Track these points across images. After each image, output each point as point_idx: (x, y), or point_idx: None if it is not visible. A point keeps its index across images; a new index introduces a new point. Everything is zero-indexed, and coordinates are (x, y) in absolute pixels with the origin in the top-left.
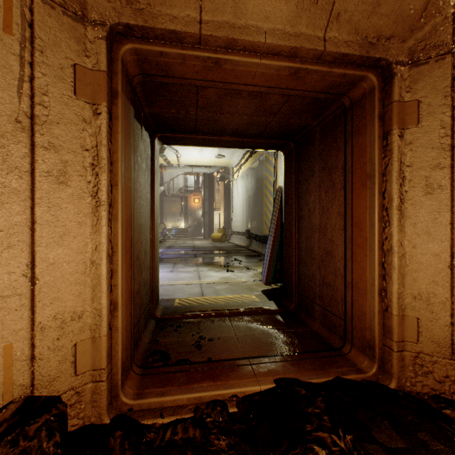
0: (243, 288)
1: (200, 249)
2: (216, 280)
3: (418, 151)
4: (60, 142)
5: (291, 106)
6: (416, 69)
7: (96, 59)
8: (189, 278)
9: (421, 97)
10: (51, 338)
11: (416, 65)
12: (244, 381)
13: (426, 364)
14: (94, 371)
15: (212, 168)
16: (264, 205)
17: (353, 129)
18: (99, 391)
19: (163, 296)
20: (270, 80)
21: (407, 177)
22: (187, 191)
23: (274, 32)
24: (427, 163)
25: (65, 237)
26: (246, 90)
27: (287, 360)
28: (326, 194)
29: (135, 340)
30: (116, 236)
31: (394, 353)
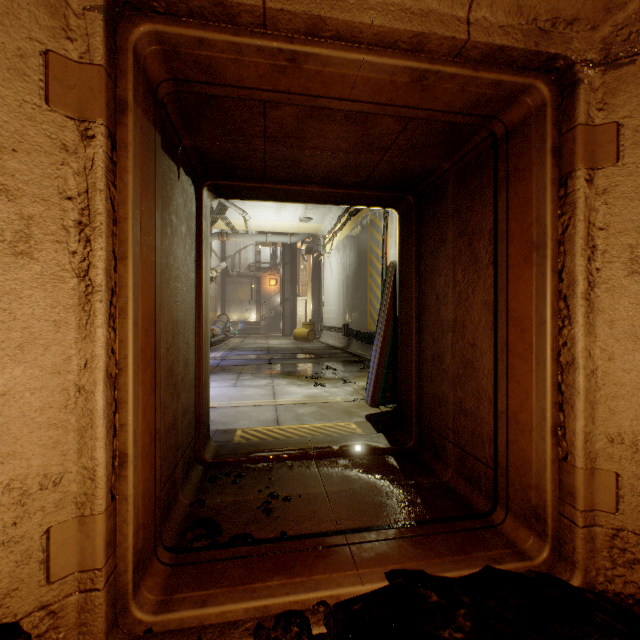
0: (338, 411)
1: (277, 352)
2: (299, 399)
3: (617, 204)
4: (19, 183)
5: (412, 138)
6: (614, 72)
7: (86, 44)
8: (259, 396)
9: (622, 117)
10: (1, 523)
11: (615, 67)
12: (338, 576)
13: (630, 548)
14: (82, 573)
15: (294, 236)
16: (368, 289)
17: (509, 172)
18: (91, 607)
19: (219, 424)
20: (379, 92)
21: (598, 246)
22: (259, 269)
23: (386, 7)
24: (633, 223)
25: (29, 347)
26: (341, 109)
27: (406, 537)
28: (465, 273)
29: (166, 505)
30: (124, 343)
31: (579, 530)
